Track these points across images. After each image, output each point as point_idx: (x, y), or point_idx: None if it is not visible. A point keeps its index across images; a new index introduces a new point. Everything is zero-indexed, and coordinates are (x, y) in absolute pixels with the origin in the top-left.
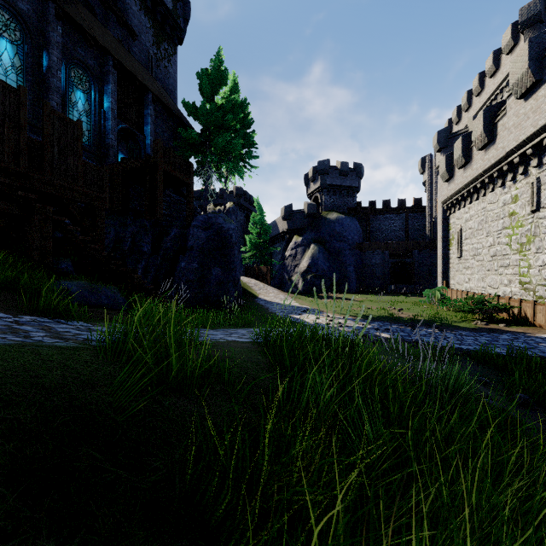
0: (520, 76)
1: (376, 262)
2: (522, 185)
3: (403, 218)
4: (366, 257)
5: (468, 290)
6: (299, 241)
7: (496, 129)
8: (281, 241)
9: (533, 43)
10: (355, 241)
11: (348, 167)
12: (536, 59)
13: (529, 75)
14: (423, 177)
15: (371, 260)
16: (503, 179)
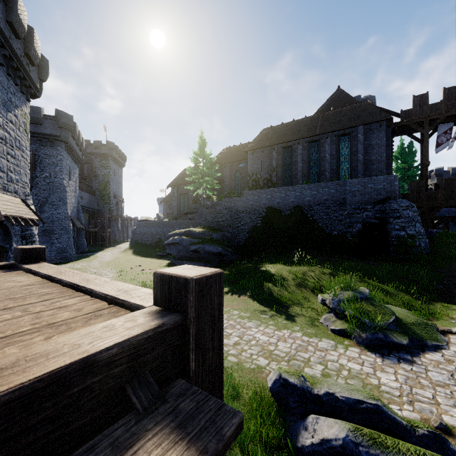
0: None
1: None
2: None
3: None
4: None
5: None
6: None
7: None
8: None
9: None
10: None
11: None
12: None
13: None
14: None
15: None
16: None
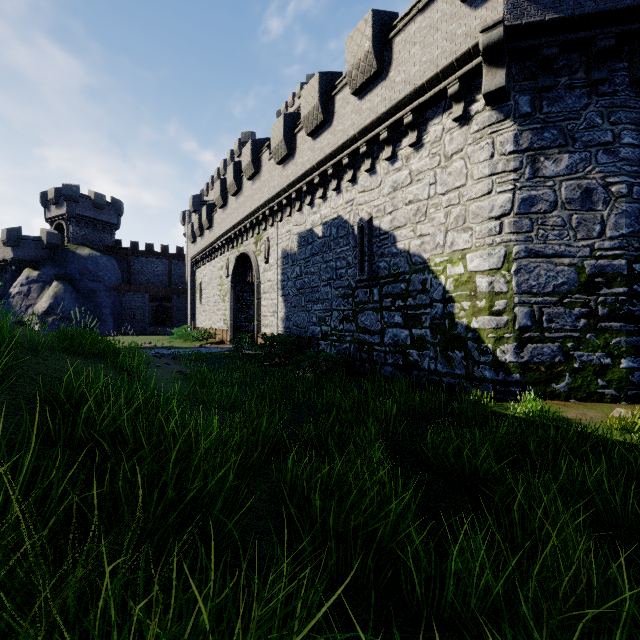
0: (218, 197)
1: (137, 305)
2: (224, 260)
3: (166, 264)
4: (125, 299)
5: (205, 327)
6: (35, 276)
7: (213, 220)
8: (1, 272)
9: (222, 182)
10: (113, 283)
11: (105, 201)
12: (224, 191)
13: (221, 199)
14: (185, 229)
15: (131, 303)
16: (218, 253)
